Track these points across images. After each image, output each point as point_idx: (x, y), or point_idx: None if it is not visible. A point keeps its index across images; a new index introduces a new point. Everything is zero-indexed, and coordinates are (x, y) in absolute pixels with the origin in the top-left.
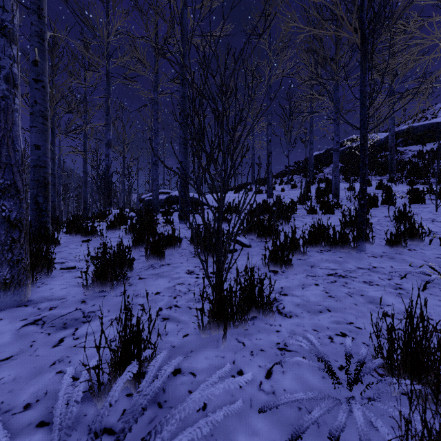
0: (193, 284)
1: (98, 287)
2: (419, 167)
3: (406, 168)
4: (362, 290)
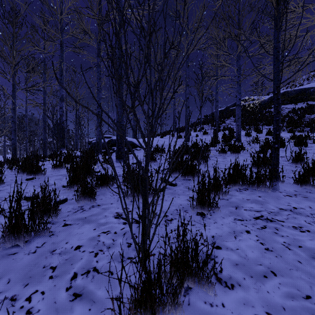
0: (120, 233)
1: (11, 241)
2: (295, 120)
3: (285, 120)
4: (297, 239)
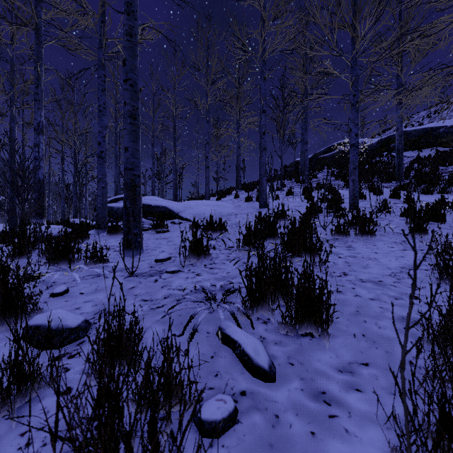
0: None
1: None
2: (427, 174)
3: (410, 174)
4: None
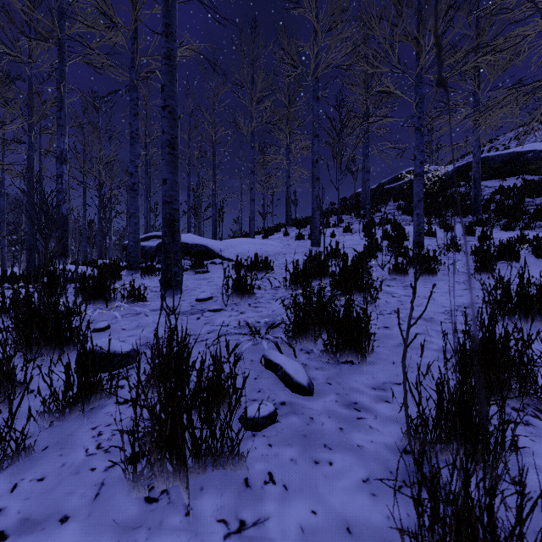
0: None
1: None
2: (509, 207)
3: (490, 208)
4: None
